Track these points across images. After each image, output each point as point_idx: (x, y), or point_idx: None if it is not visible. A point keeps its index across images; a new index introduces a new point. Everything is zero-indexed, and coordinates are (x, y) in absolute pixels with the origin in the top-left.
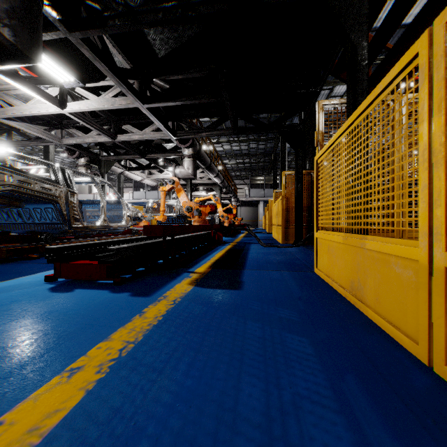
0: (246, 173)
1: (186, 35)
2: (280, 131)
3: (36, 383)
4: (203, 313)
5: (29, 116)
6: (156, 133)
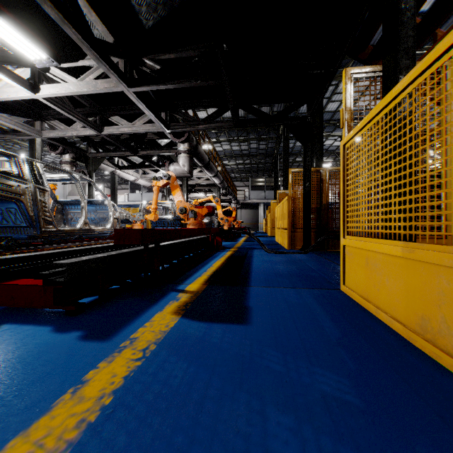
0: (246, 175)
1: (178, 1)
2: (286, 123)
3: None
4: (187, 383)
5: (4, 105)
6: (147, 125)
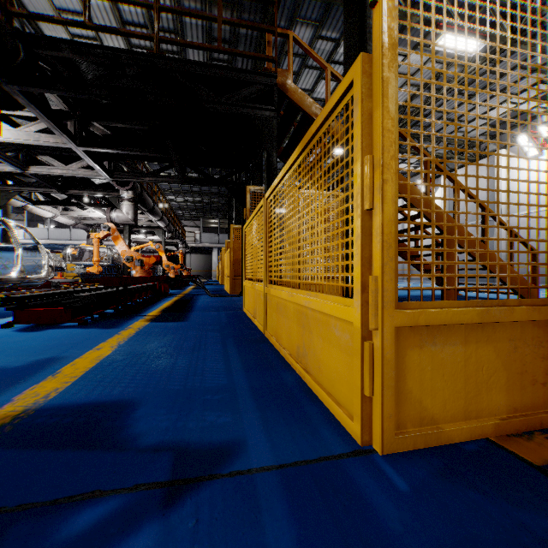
0: (198, 213)
1: None
2: (228, 187)
3: (83, 352)
4: (161, 331)
5: None
6: (86, 170)
